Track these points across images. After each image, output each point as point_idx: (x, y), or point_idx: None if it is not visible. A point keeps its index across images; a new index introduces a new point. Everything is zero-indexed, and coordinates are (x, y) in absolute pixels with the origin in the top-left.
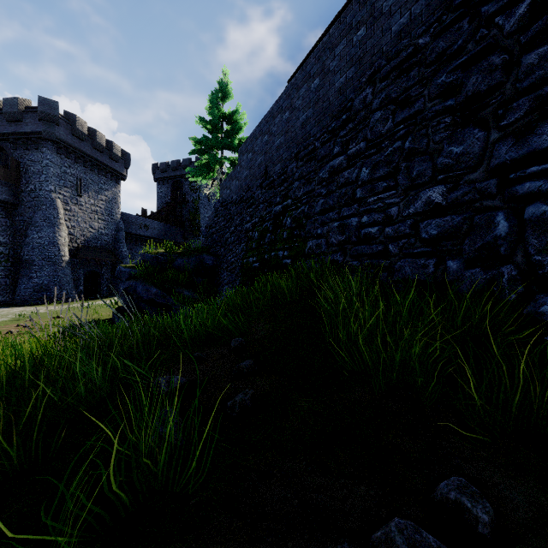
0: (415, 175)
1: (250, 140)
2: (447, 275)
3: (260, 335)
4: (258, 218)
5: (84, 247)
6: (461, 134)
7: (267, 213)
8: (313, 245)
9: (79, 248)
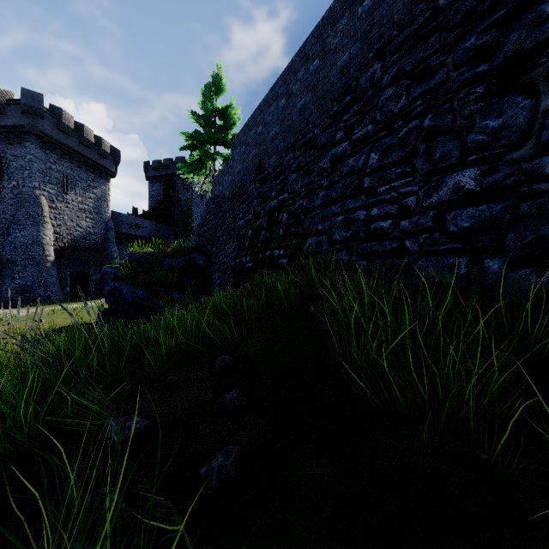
0: (438, 157)
1: (243, 132)
2: (485, 277)
3: (252, 351)
4: (251, 215)
5: (71, 247)
6: (498, 105)
7: (261, 209)
8: (313, 242)
9: (65, 248)
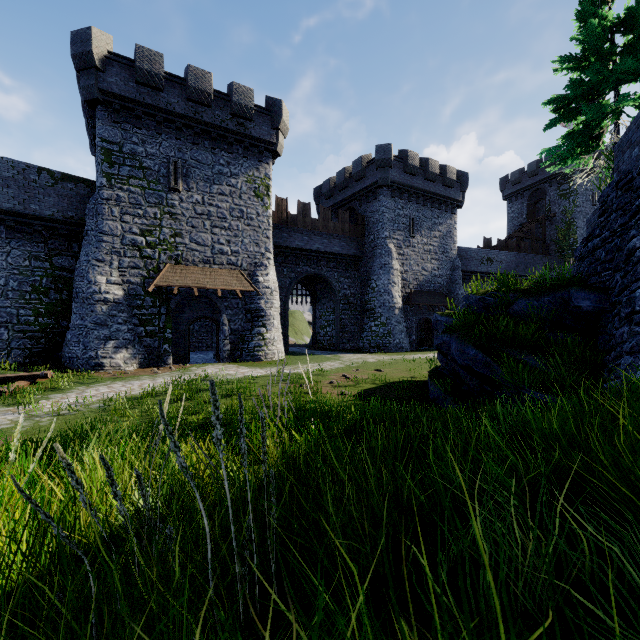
0: None
1: None
2: None
3: None
4: None
5: (416, 293)
6: None
7: None
8: None
9: (411, 294)
